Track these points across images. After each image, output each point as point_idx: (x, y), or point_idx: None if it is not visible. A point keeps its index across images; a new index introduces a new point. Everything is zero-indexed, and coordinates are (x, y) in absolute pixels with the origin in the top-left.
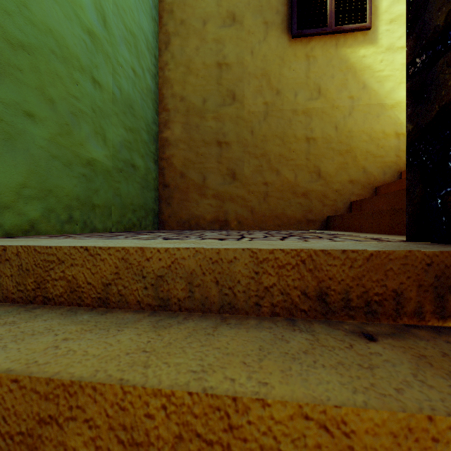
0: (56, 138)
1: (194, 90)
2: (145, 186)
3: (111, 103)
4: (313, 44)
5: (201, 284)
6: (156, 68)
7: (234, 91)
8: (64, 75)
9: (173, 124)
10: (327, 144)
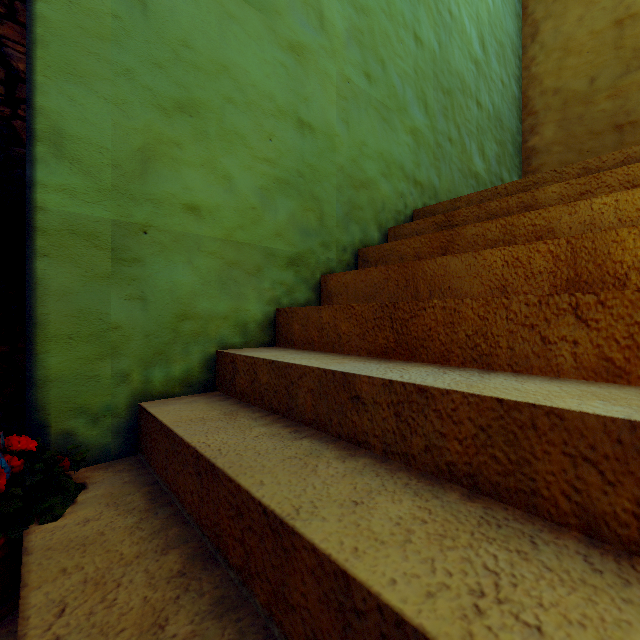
0: (459, 156)
1: (575, 73)
2: None
3: (487, 120)
4: None
5: None
6: (520, 69)
7: None
8: (463, 105)
9: (543, 127)
10: None
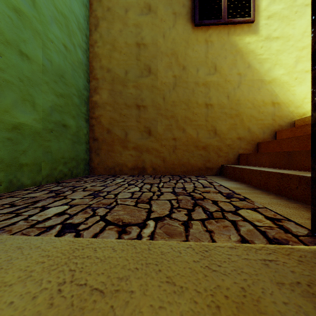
0: None
1: (118, 64)
2: (76, 141)
3: (41, 73)
4: (211, 32)
5: None
6: (87, 44)
7: (150, 65)
8: None
9: (101, 90)
10: (221, 109)
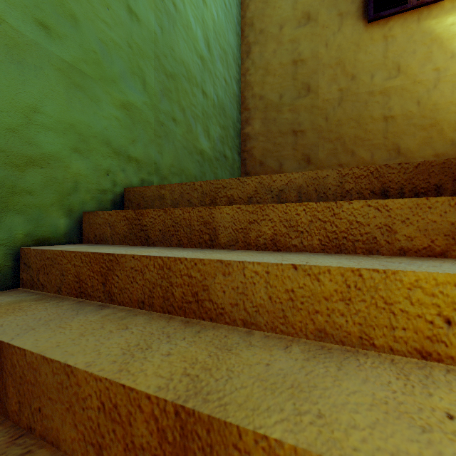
0: (185, 135)
1: (272, 88)
2: (232, 173)
3: (212, 107)
4: (392, 24)
5: (306, 192)
6: (239, 75)
7: (308, 83)
8: (188, 91)
9: (253, 120)
10: (407, 121)
